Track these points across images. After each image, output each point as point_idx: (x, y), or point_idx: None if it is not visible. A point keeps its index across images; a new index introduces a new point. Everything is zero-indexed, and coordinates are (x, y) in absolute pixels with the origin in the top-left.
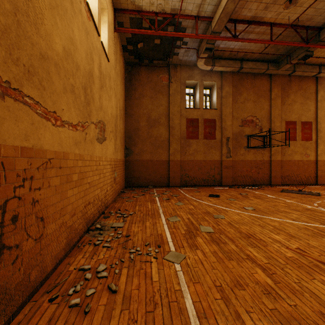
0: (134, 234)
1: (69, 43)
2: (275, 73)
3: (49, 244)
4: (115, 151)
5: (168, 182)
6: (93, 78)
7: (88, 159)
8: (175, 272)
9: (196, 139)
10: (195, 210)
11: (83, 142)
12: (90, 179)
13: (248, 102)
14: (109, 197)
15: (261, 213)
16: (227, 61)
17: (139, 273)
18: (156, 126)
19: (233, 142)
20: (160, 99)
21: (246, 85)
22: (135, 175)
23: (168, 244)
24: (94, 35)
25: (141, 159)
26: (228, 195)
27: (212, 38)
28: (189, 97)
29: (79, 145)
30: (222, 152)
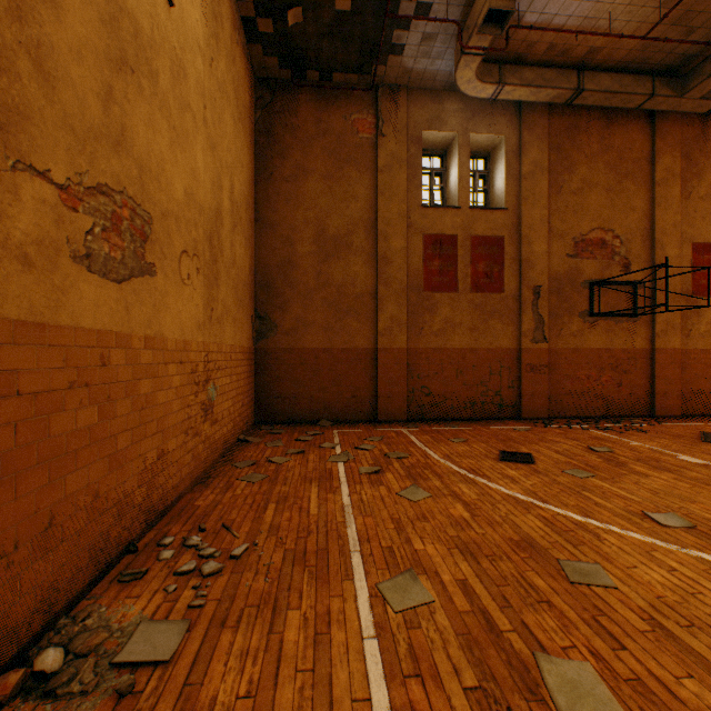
0: None
1: None
2: (672, 108)
3: None
4: (210, 320)
5: (375, 408)
6: None
7: None
8: None
9: (450, 293)
10: (477, 532)
11: None
12: (4, 436)
13: (592, 191)
14: (179, 474)
15: None
16: (541, 70)
17: None
18: (340, 255)
19: (552, 301)
20: (351, 182)
21: (586, 144)
22: (283, 392)
23: None
24: None
25: (301, 347)
26: (557, 455)
27: None
28: (431, 178)
29: None
30: (522, 328)
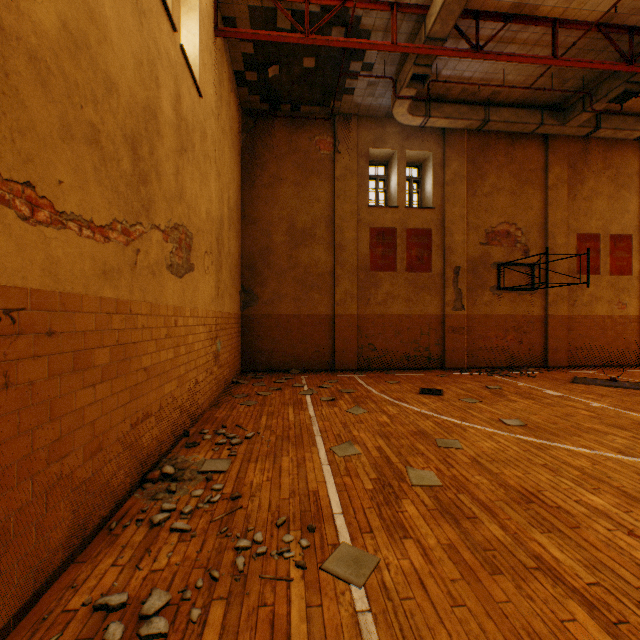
0: (251, 493)
1: (81, 16)
2: (558, 132)
3: (5, 545)
4: (218, 296)
5: (333, 360)
6: (159, 124)
7: (144, 311)
8: (354, 617)
9: (390, 272)
10: (392, 428)
11: (126, 271)
12: (148, 359)
13: (499, 194)
14: (203, 397)
15: (542, 434)
16: (457, 106)
17: (256, 620)
18: (306, 243)
19: (469, 279)
20: (315, 188)
21: (495, 158)
22: (262, 348)
23: (334, 522)
24: (160, 24)
25: (276, 314)
26: (460, 391)
27: (426, 52)
28: (376, 183)
29: (115, 278)
30: (445, 299)
